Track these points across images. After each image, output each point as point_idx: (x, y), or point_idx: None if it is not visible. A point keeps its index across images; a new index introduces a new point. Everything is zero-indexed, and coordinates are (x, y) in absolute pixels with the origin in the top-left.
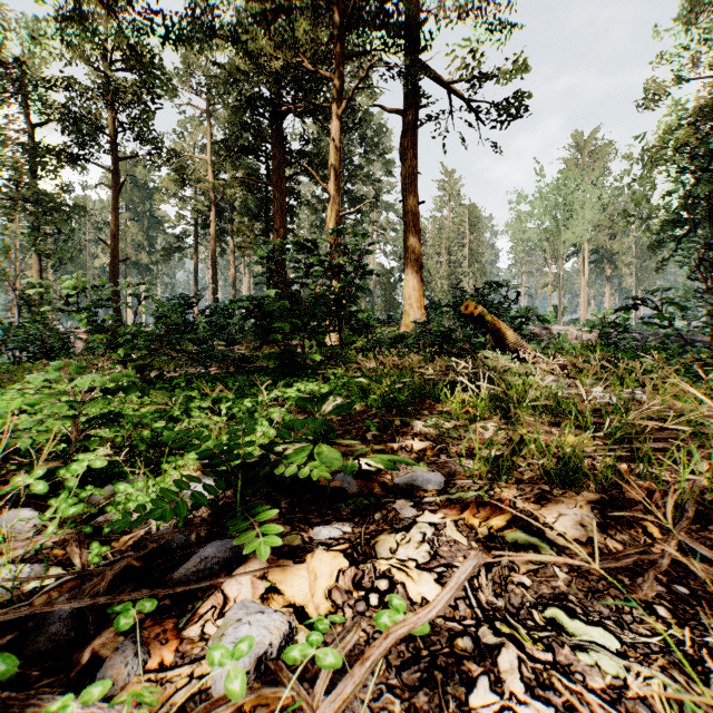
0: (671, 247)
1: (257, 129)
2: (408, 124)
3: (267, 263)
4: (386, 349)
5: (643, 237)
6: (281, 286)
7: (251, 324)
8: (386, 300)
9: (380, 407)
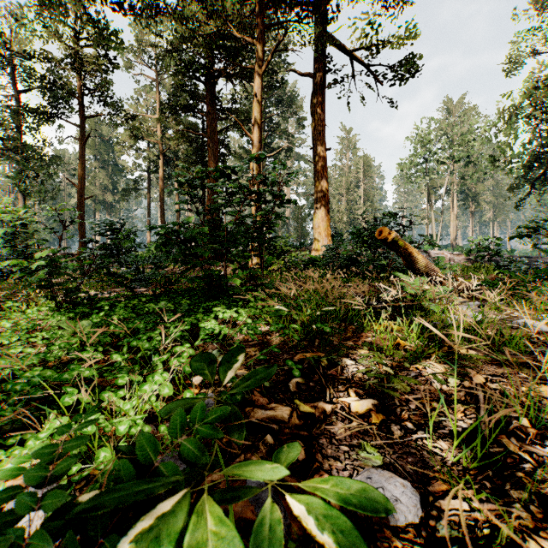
0: (524, 188)
1: (195, 92)
2: (317, 84)
3: (203, 200)
4: (299, 269)
5: (504, 179)
6: (204, 213)
7: (177, 249)
8: (298, 230)
9: (302, 339)
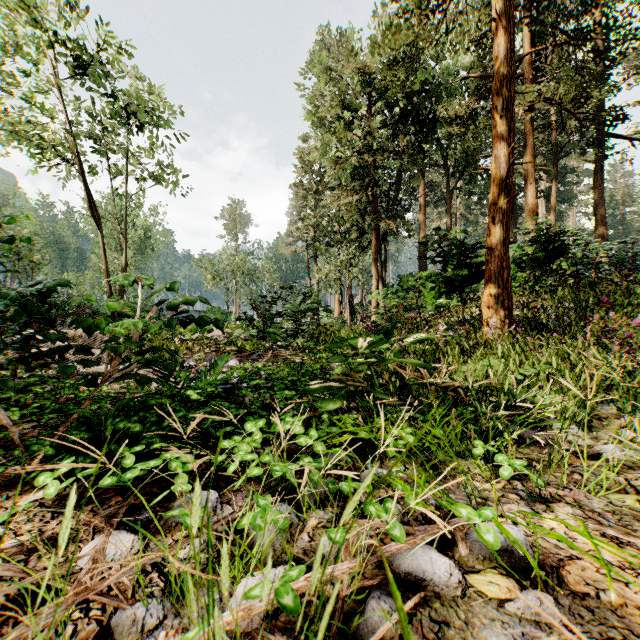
0: None
1: None
2: (596, 169)
3: None
4: None
5: None
6: None
7: None
8: None
9: None
